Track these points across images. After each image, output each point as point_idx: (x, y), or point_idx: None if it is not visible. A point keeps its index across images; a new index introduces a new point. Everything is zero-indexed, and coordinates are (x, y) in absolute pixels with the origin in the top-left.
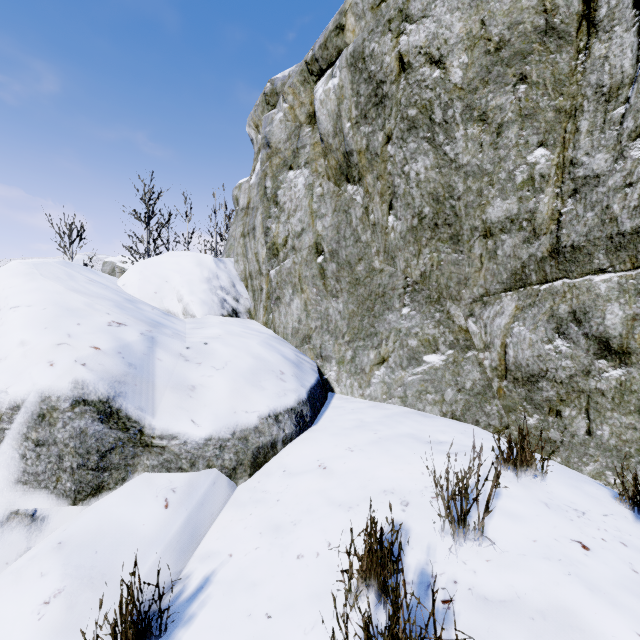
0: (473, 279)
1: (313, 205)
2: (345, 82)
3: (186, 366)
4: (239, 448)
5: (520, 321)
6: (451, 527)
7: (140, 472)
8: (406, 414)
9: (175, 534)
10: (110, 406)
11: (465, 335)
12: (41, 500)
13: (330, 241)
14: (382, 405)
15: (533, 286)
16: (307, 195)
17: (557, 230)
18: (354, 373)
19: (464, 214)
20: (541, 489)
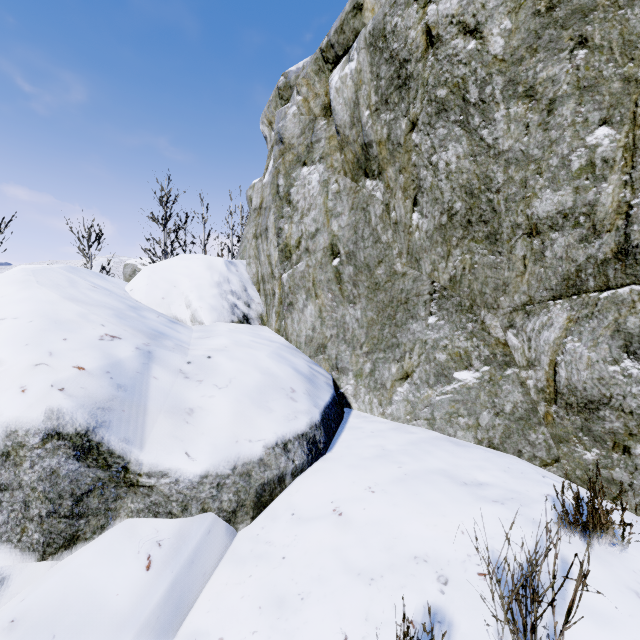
0: (514, 285)
1: (328, 203)
2: (363, 65)
3: (185, 384)
4: (240, 486)
5: (574, 335)
6: (514, 637)
7: (123, 518)
8: (434, 441)
9: (155, 608)
10: (89, 439)
11: (503, 349)
12: (2, 556)
13: (347, 242)
14: (406, 427)
15: (590, 293)
16: (322, 192)
17: (625, 226)
18: (373, 388)
19: (504, 209)
20: (624, 566)
